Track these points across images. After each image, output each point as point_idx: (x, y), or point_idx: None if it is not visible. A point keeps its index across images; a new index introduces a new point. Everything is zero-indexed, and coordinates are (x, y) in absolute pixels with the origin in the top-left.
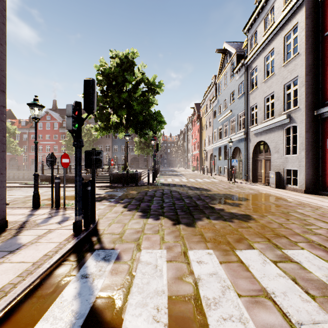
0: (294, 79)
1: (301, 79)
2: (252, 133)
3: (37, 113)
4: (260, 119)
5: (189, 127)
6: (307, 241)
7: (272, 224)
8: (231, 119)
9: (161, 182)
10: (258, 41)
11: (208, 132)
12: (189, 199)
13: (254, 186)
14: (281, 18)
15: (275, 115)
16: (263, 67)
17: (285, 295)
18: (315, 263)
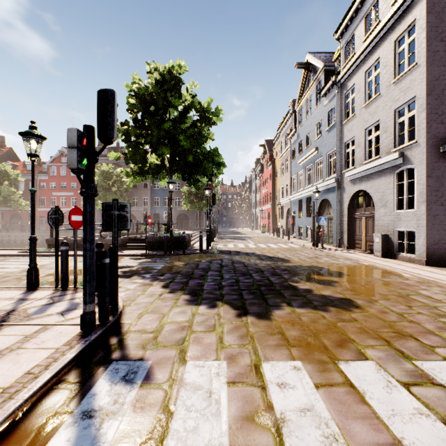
0: (410, 101)
1: (420, 101)
2: (348, 179)
3: (34, 147)
4: (359, 159)
5: (257, 172)
6: None
7: (389, 315)
8: (317, 160)
9: (219, 248)
10: (355, 49)
11: (284, 179)
12: (260, 274)
13: (351, 254)
14: (391, 15)
15: (381, 154)
16: (363, 86)
17: None
18: None
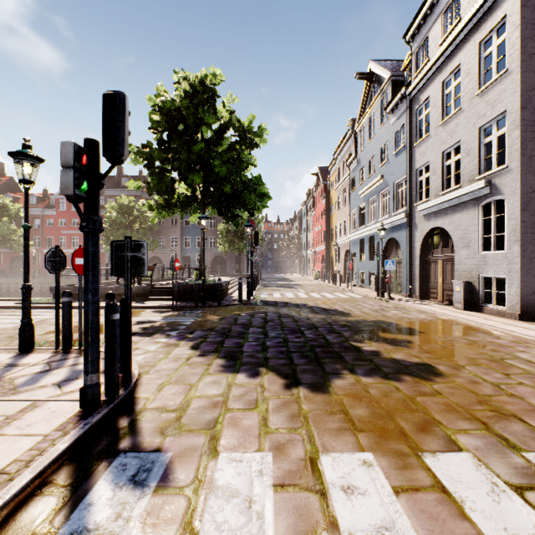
0: (500, 116)
1: (513, 116)
2: (421, 214)
3: (28, 171)
4: (435, 189)
5: (309, 206)
6: None
7: (481, 386)
8: (382, 191)
9: (263, 298)
10: (430, 54)
11: (341, 214)
12: (314, 332)
13: (425, 306)
14: (475, 10)
15: (463, 182)
16: (439, 99)
17: None
18: None
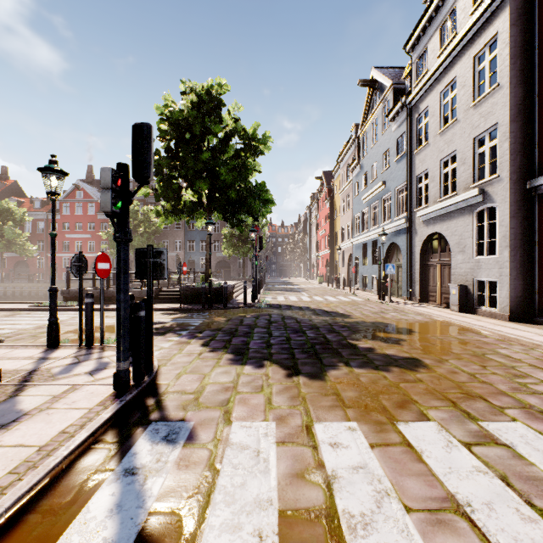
0: (492, 128)
1: (503, 129)
2: (420, 220)
3: (55, 184)
4: (433, 196)
5: (313, 210)
6: (520, 405)
7: (459, 376)
8: (384, 196)
9: (267, 301)
10: (429, 65)
11: (345, 218)
12: (315, 331)
13: (423, 308)
14: (469, 26)
15: (458, 189)
16: (438, 109)
17: (491, 509)
18: (540, 447)
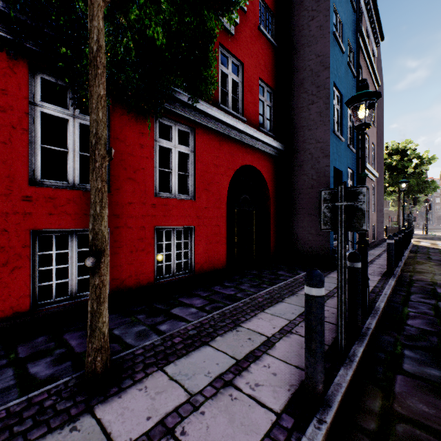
0: None
1: None
2: None
3: None
4: None
5: None
6: None
7: None
8: None
9: (434, 234)
10: None
11: None
12: None
13: None
14: None
15: None
16: None
17: None
18: None
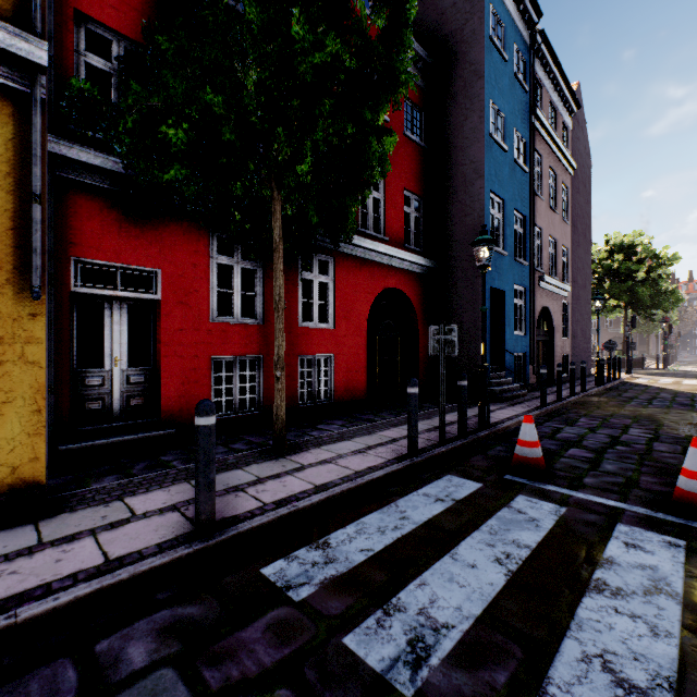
0: None
1: None
2: None
3: None
4: None
5: None
6: None
7: None
8: None
9: (676, 369)
10: None
11: None
12: None
13: None
14: None
15: None
16: None
17: None
18: None
